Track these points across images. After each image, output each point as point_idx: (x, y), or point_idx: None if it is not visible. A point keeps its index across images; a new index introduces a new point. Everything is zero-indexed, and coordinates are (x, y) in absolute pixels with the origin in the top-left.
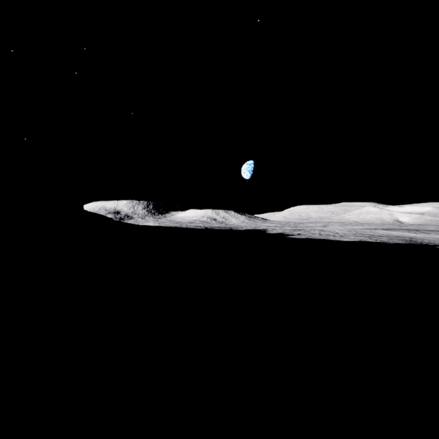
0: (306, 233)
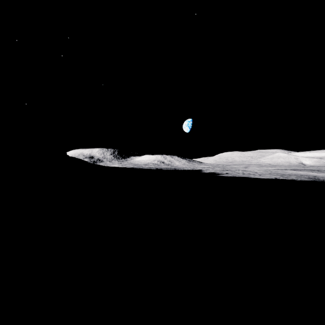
0: (233, 172)
